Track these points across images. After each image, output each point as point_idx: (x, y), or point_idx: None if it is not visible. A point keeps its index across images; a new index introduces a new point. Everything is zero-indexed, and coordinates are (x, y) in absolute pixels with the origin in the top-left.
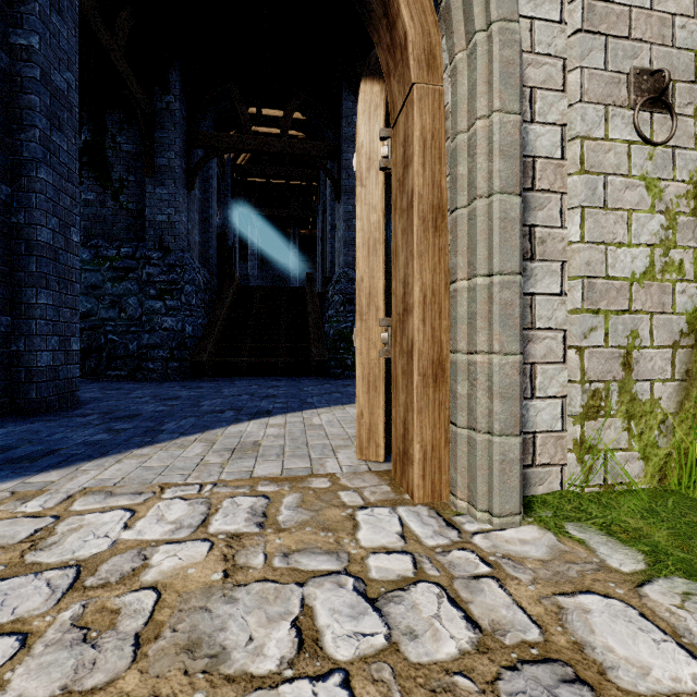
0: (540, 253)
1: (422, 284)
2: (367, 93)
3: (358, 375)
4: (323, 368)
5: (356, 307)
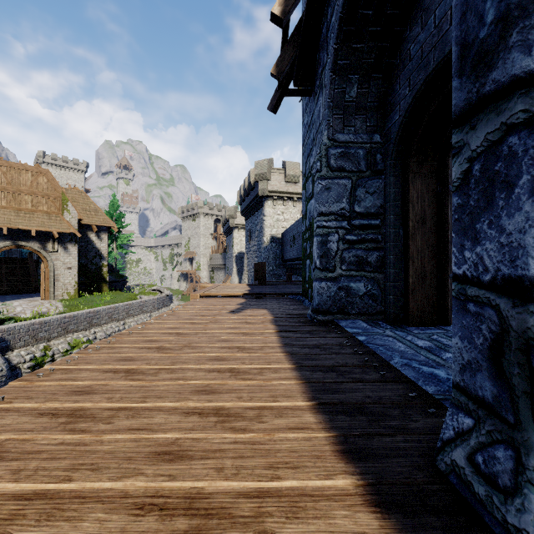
0: (59, 281)
1: (47, 284)
2: (43, 263)
3: (42, 291)
4: (38, 290)
5: (41, 284)
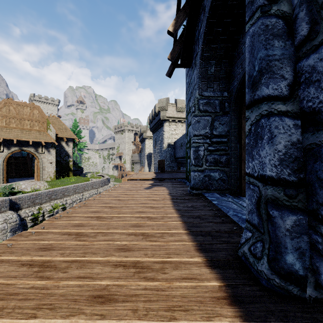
0: (45, 170)
1: (38, 172)
2: (36, 160)
3: (35, 176)
4: (32, 175)
5: (35, 172)
